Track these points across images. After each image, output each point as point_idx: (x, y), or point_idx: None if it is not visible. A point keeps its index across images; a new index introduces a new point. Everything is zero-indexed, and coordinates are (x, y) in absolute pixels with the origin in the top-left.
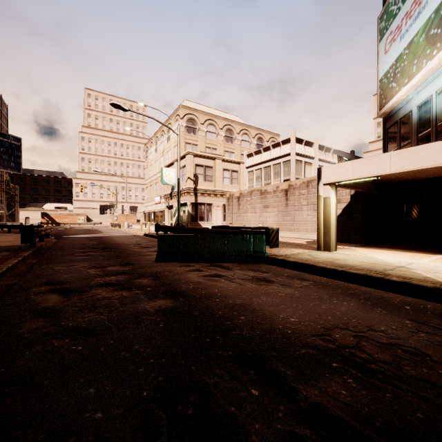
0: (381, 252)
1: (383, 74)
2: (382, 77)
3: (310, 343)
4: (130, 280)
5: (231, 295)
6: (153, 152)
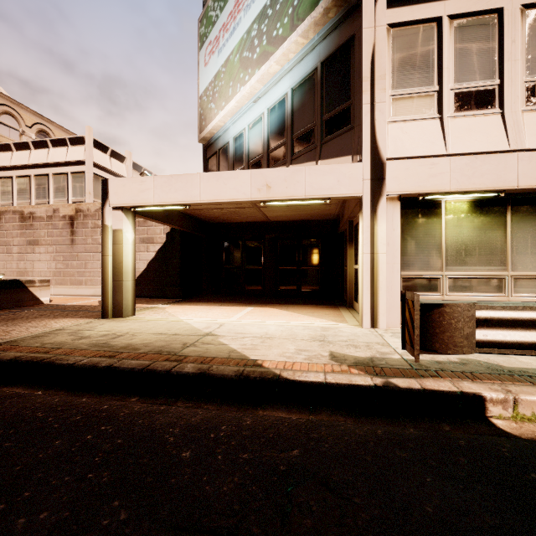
0: (195, 309)
1: (203, 91)
2: (202, 93)
3: None
4: None
5: None
6: None
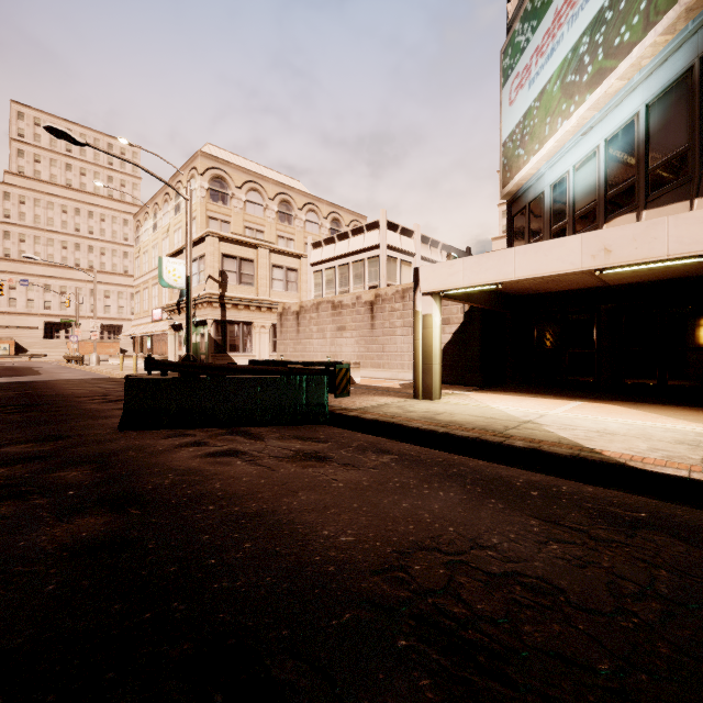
0: (504, 399)
1: (508, 136)
2: (506, 139)
3: (365, 593)
4: (40, 473)
5: (242, 495)
6: (150, 231)
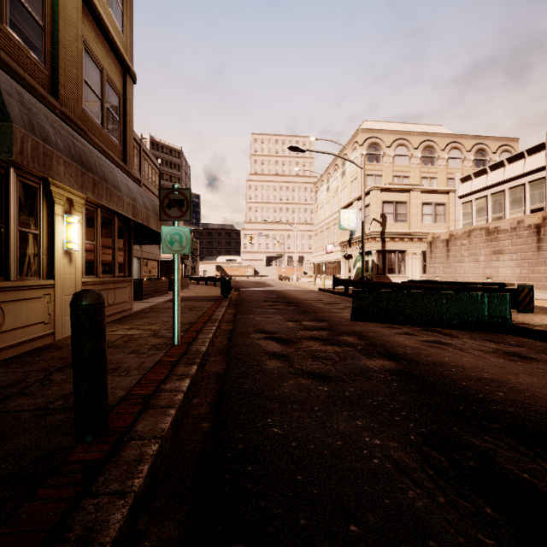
0: None
1: None
2: None
3: None
4: (334, 336)
5: (470, 367)
6: (324, 192)
